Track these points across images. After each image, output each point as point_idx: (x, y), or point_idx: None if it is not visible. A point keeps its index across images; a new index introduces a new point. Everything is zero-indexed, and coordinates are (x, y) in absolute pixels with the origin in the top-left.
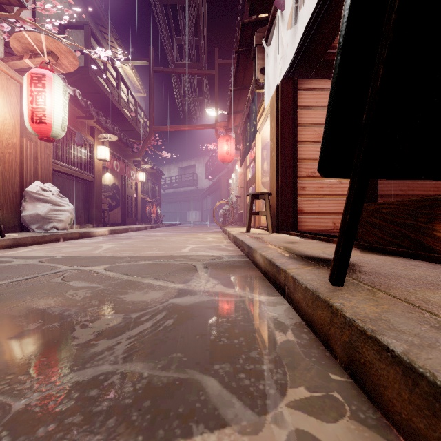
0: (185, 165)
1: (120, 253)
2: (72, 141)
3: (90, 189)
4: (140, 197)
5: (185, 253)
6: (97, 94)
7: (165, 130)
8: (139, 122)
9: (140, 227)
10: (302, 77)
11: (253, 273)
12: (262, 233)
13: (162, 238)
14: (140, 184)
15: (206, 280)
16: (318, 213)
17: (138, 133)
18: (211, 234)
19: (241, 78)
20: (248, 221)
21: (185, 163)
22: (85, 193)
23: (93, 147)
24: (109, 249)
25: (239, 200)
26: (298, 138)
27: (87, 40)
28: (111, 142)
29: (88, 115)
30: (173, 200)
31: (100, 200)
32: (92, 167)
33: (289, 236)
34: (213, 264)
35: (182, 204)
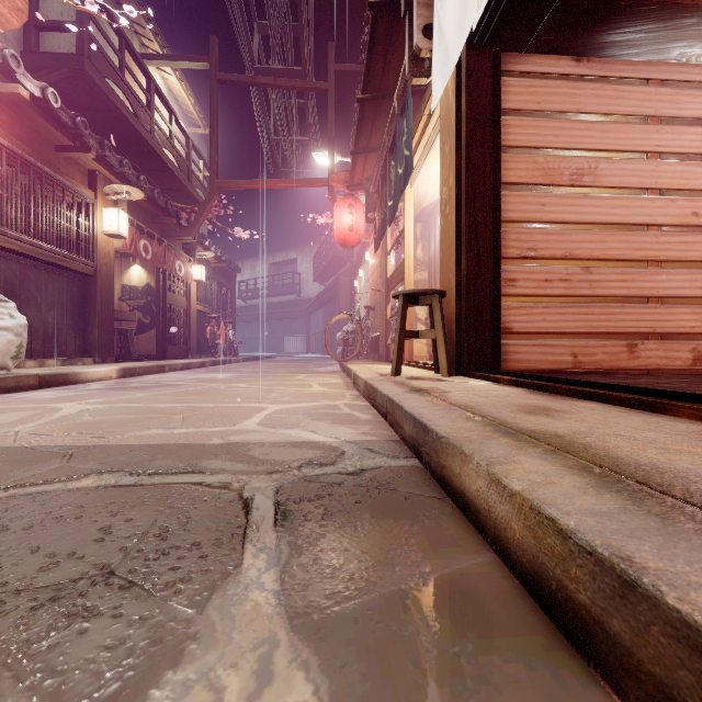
0: (280, 258)
1: (66, 437)
2: (44, 193)
3: (88, 290)
4: (197, 309)
5: (242, 436)
6: (107, 114)
7: (239, 188)
8: (194, 177)
9: (190, 363)
10: (511, 48)
11: (470, 560)
12: (427, 376)
13: (220, 385)
14: (195, 286)
15: (252, 670)
16: (541, 334)
17: (192, 195)
18: (321, 377)
19: (378, 74)
20: (397, 351)
21: (279, 256)
22: (76, 298)
23: (93, 209)
24: (64, 418)
25: (372, 314)
26: (500, 176)
27: (81, 3)
28: (137, 206)
29: (80, 145)
30: (260, 318)
31: (109, 312)
32: (92, 247)
33: (497, 386)
34: (310, 494)
35: (275, 323)
